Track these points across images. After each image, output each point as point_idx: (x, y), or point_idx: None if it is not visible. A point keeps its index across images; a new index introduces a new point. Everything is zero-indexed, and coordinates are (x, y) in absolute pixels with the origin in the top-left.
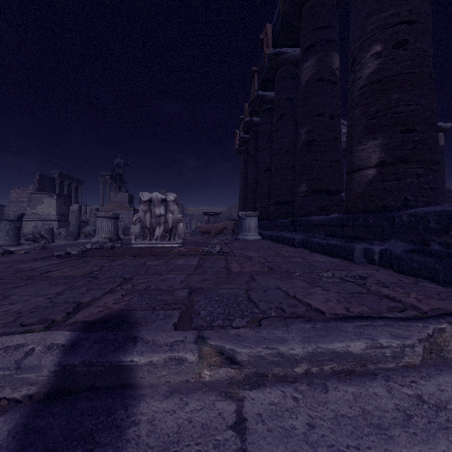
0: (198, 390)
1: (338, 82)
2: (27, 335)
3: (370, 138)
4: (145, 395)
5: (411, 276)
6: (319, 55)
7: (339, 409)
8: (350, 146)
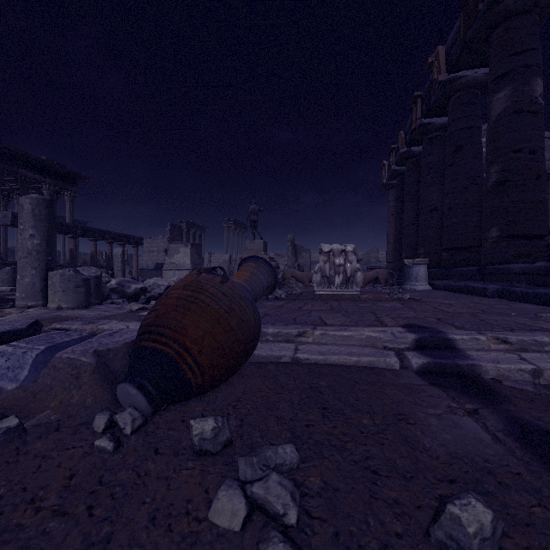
0: (492, 351)
1: (541, 111)
2: (380, 327)
3: None
4: (465, 350)
5: None
6: (515, 84)
7: None
8: None
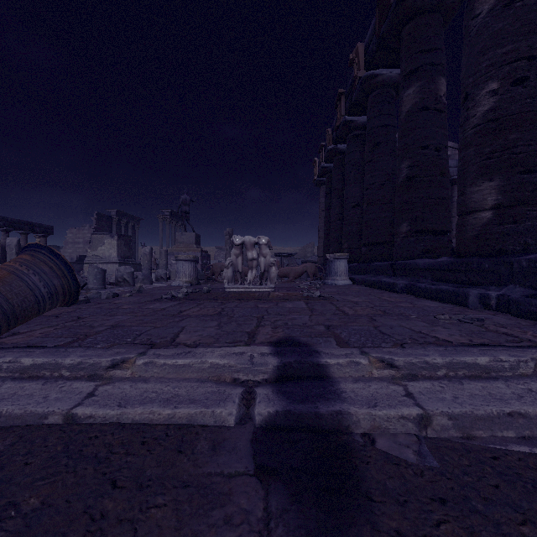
0: (373, 380)
1: (445, 110)
2: (240, 347)
3: (485, 179)
4: (340, 381)
5: (530, 320)
6: (423, 81)
7: (473, 392)
8: (462, 187)
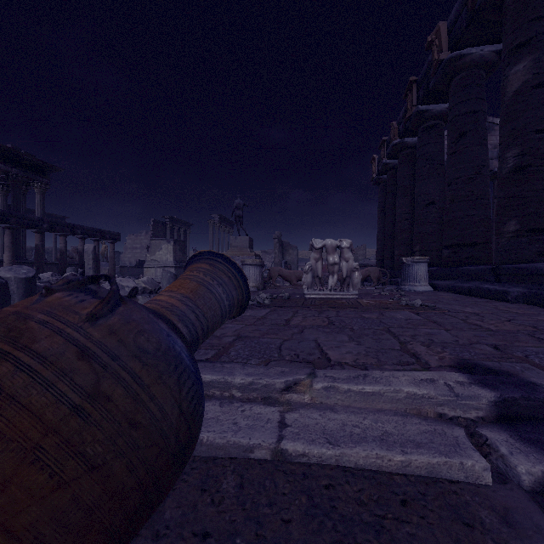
0: None
1: None
2: (422, 372)
3: None
4: None
5: None
6: (538, 54)
7: None
8: None
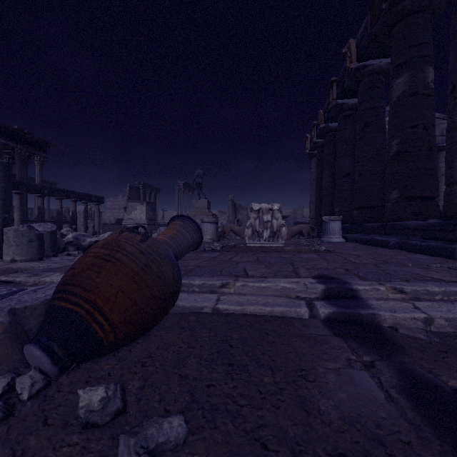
0: (390, 300)
1: (432, 94)
2: (294, 279)
3: None
4: (367, 299)
5: None
6: (412, 71)
7: None
8: (450, 162)
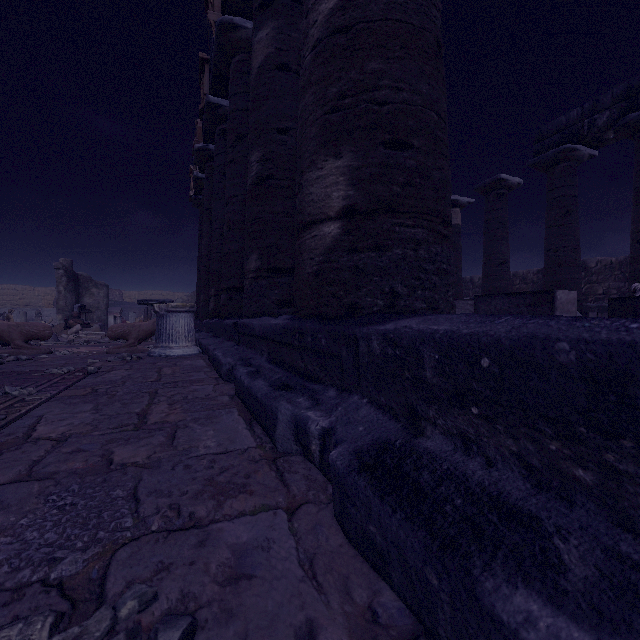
0: None
1: None
2: None
3: (330, 154)
4: None
5: (367, 562)
6: (280, 21)
7: None
8: (299, 173)
